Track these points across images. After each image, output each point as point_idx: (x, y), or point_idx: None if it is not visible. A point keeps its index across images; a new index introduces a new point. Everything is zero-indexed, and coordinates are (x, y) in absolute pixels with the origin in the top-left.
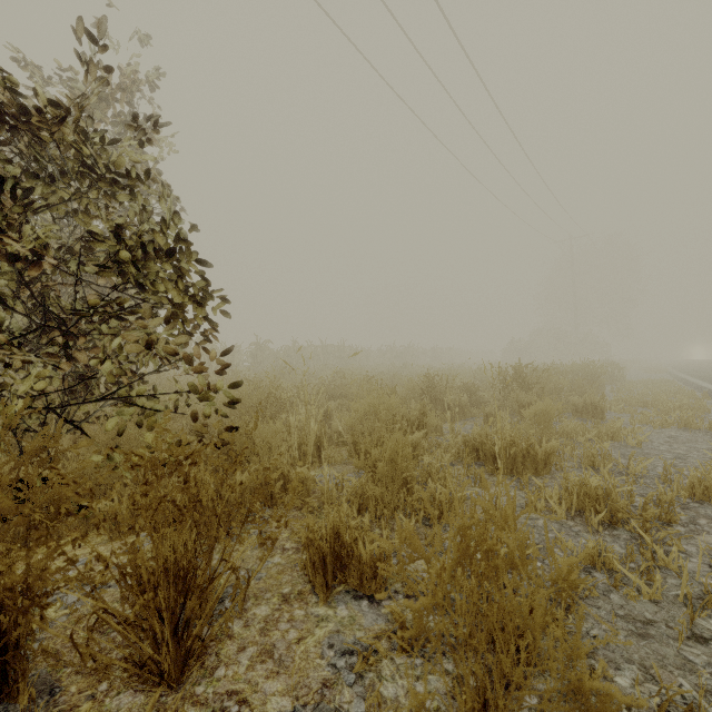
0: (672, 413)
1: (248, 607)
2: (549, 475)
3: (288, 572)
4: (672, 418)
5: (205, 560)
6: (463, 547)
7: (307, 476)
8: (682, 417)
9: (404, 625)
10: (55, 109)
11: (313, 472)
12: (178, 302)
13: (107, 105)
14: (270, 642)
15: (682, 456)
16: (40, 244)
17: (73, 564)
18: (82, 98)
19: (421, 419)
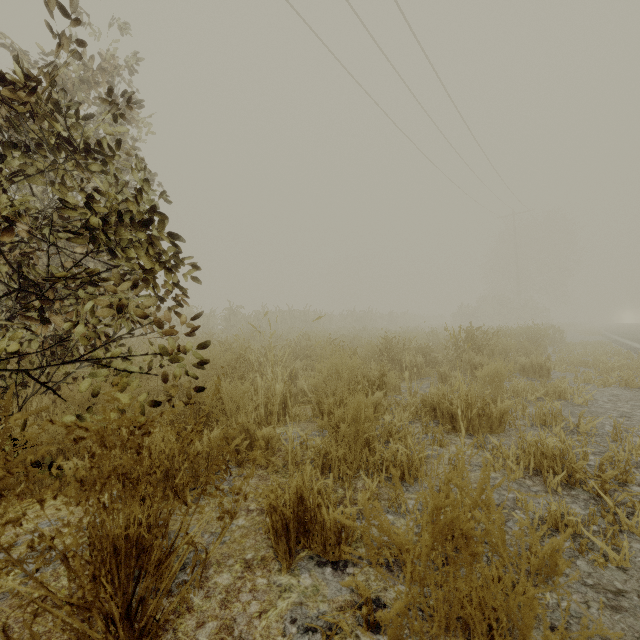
0: (612, 372)
1: (210, 575)
2: (503, 433)
3: (252, 535)
4: (613, 378)
5: (159, 535)
6: (437, 531)
7: (273, 436)
8: (623, 377)
9: (369, 601)
10: (27, 80)
11: (279, 429)
12: (149, 268)
13: (88, 86)
14: (231, 616)
15: (627, 414)
16: (15, 212)
17: (6, 550)
18: (53, 69)
19: (380, 379)
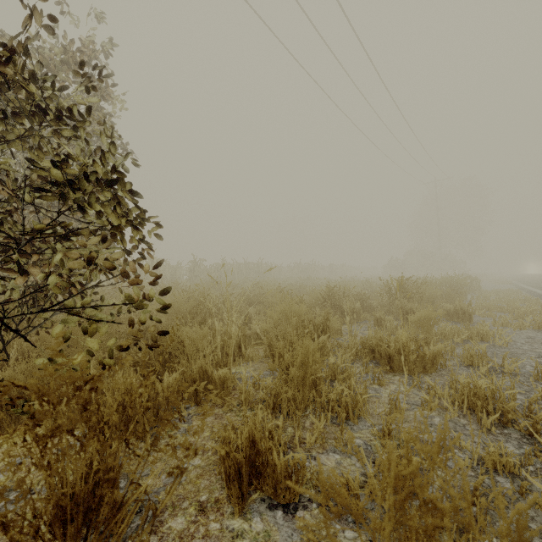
0: (526, 317)
1: (164, 519)
2: (435, 373)
3: (207, 476)
4: (527, 322)
5: (107, 492)
6: (399, 501)
7: (228, 377)
8: (536, 321)
9: None
10: (3, 52)
11: (234, 369)
12: (116, 224)
13: (68, 67)
14: None
15: None
16: None
17: None
18: (26, 40)
19: (324, 324)
